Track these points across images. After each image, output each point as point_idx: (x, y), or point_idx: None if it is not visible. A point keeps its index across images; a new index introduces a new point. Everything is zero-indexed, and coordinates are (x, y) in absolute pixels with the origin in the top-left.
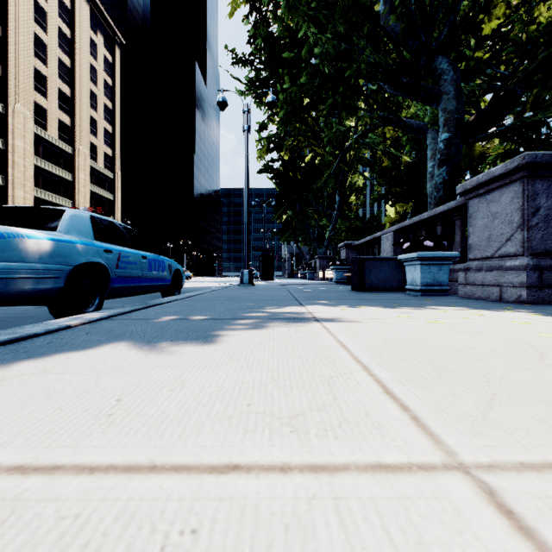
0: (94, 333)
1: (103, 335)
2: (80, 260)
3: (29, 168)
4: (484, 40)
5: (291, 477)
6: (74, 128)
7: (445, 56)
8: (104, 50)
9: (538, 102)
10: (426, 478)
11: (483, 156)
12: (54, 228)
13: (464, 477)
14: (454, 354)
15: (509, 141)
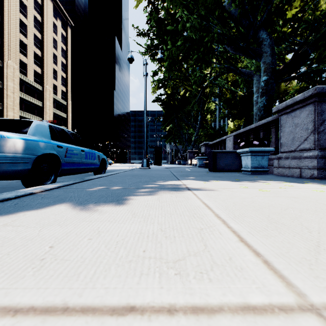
0: (46, 197)
1: (52, 199)
2: (41, 152)
3: (16, 99)
4: (287, 21)
5: (176, 319)
6: (43, 75)
7: (265, 30)
8: (61, 29)
9: (320, 58)
10: (288, 320)
11: (286, 91)
12: (25, 132)
13: (319, 319)
14: (282, 212)
15: (303, 81)
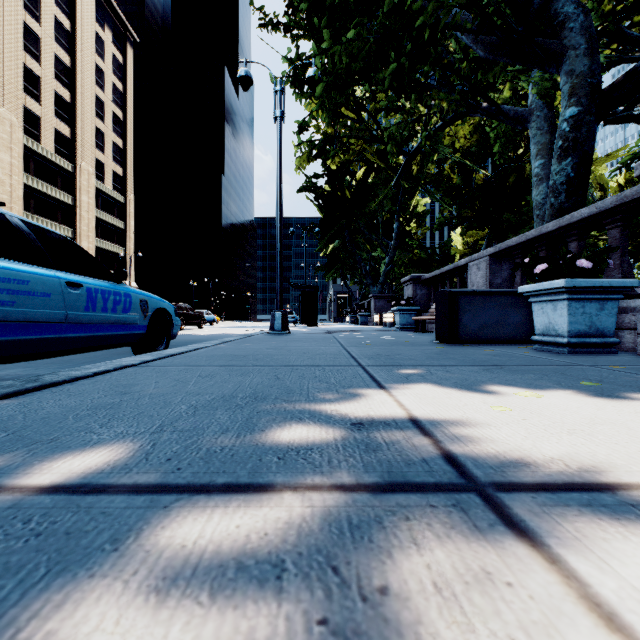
0: None
1: None
2: None
3: (17, 188)
4: None
5: None
6: (75, 141)
7: None
8: (113, 48)
9: None
10: None
11: None
12: None
13: None
14: None
15: None
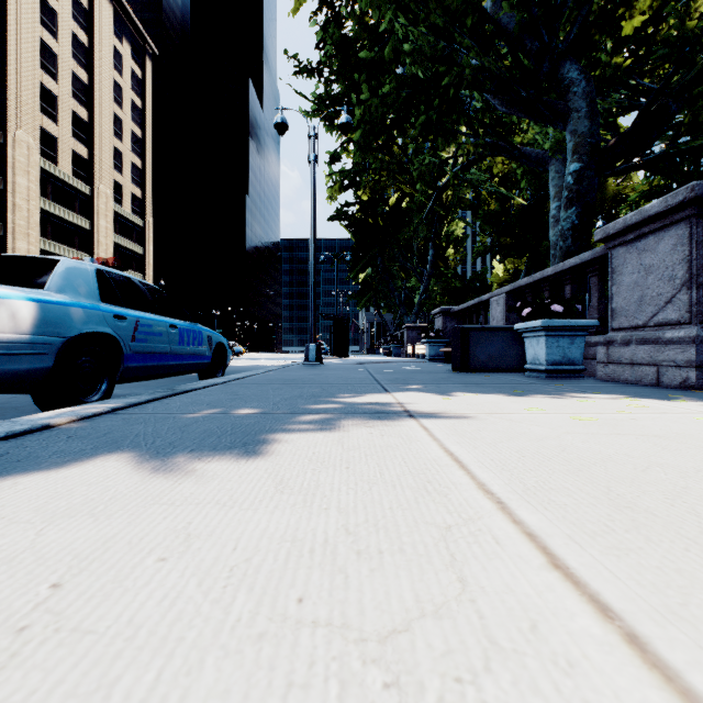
0: (79, 437)
1: (92, 442)
2: (78, 330)
3: (35, 213)
4: (623, 44)
5: None
6: (93, 162)
7: (575, 62)
8: (132, 62)
9: (696, 123)
10: None
11: (618, 197)
12: (41, 284)
13: None
14: (638, 478)
15: (658, 173)
